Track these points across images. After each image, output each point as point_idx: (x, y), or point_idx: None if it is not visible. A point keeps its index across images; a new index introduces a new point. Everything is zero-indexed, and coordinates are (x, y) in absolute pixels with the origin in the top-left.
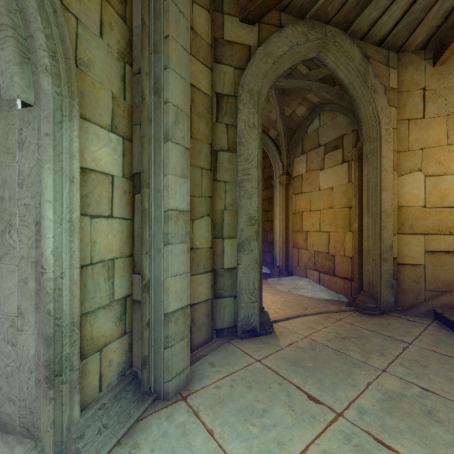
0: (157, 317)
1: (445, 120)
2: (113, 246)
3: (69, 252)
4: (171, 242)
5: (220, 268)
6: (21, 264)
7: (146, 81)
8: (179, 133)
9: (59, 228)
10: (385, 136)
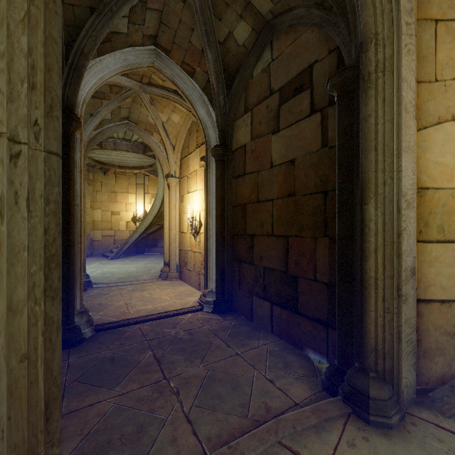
0: None
1: (108, 193)
2: None
3: None
4: None
5: None
6: None
7: None
8: None
9: None
10: (87, 196)
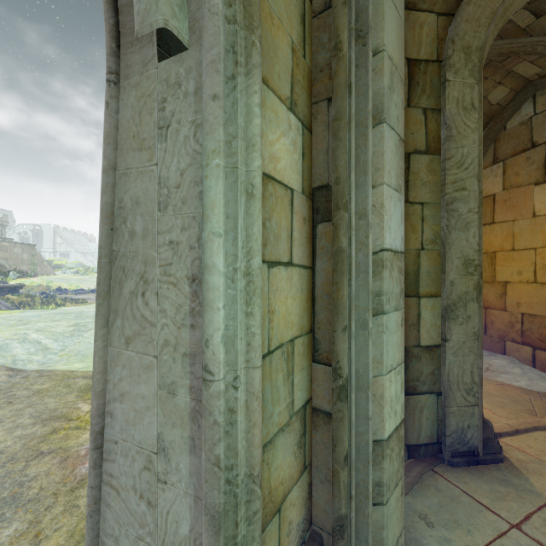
0: (358, 445)
1: None
2: (292, 316)
3: (245, 334)
4: (385, 309)
5: (414, 345)
6: (164, 355)
7: (343, 17)
8: (393, 110)
9: (229, 289)
10: None
